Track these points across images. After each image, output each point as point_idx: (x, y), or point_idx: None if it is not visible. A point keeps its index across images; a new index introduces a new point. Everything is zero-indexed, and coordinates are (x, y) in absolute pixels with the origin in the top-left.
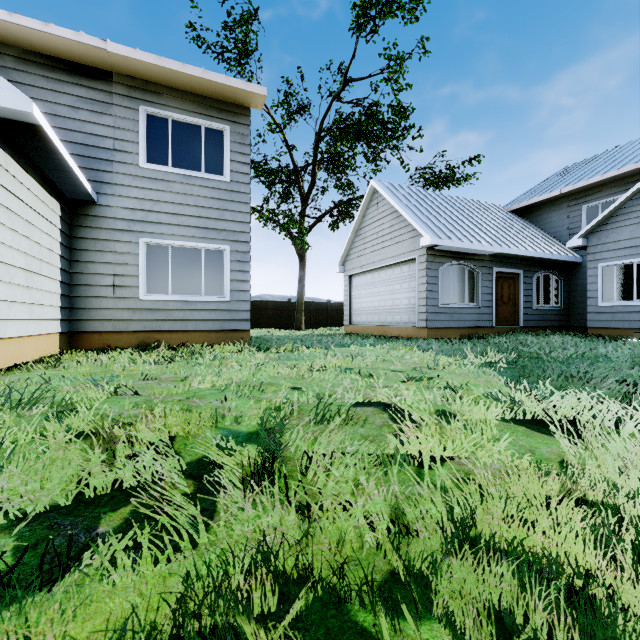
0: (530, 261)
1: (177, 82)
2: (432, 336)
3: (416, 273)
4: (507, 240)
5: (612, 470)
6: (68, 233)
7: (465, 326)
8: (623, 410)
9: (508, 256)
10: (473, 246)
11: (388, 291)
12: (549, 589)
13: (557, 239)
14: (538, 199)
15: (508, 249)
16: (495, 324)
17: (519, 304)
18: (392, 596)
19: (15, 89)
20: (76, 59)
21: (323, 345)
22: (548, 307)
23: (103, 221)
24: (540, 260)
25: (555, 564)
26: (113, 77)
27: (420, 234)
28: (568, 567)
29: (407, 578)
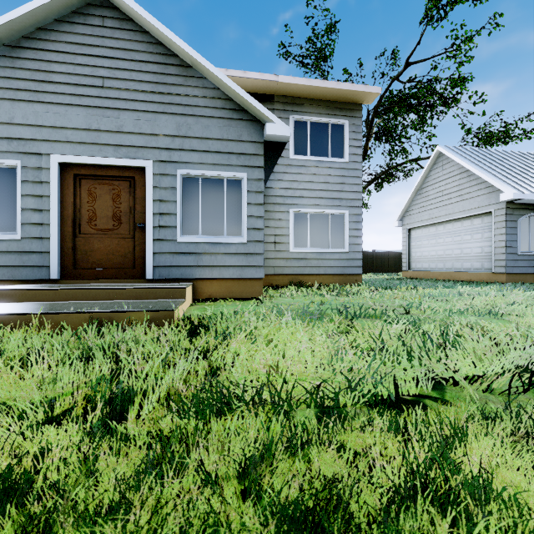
0: None
1: (315, 94)
2: (511, 281)
3: (492, 225)
4: None
5: None
6: None
7: None
8: None
9: None
10: None
11: (455, 241)
12: None
13: None
14: None
15: None
16: None
17: None
18: None
19: (282, 123)
20: (254, 91)
21: (425, 286)
22: None
23: (268, 198)
24: None
25: None
26: (274, 98)
27: (497, 190)
28: None
29: None
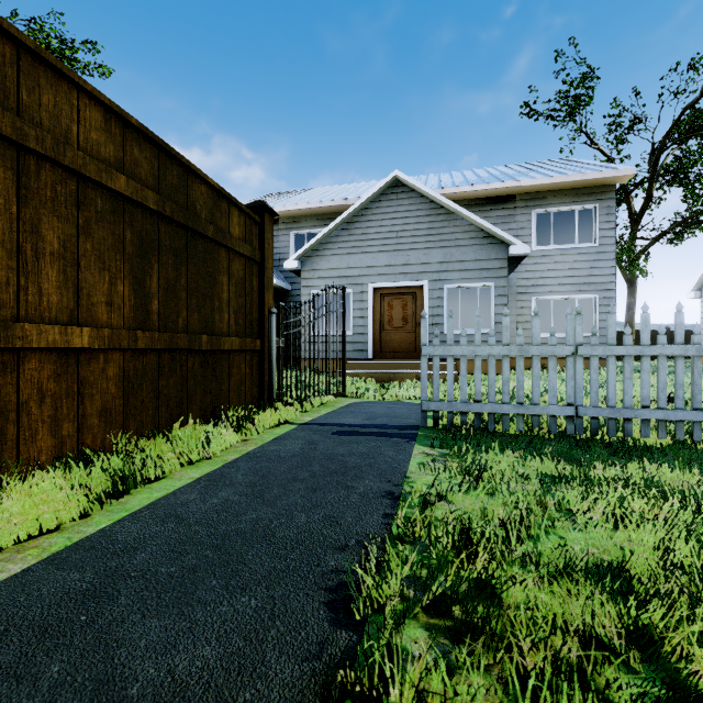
0: None
1: (559, 187)
2: None
3: None
4: None
5: None
6: None
7: None
8: None
9: None
10: None
11: None
12: None
13: None
14: None
15: None
16: None
17: None
18: None
19: (523, 244)
20: (496, 195)
21: None
22: None
23: (510, 289)
24: None
25: None
26: (516, 197)
27: None
28: None
29: None
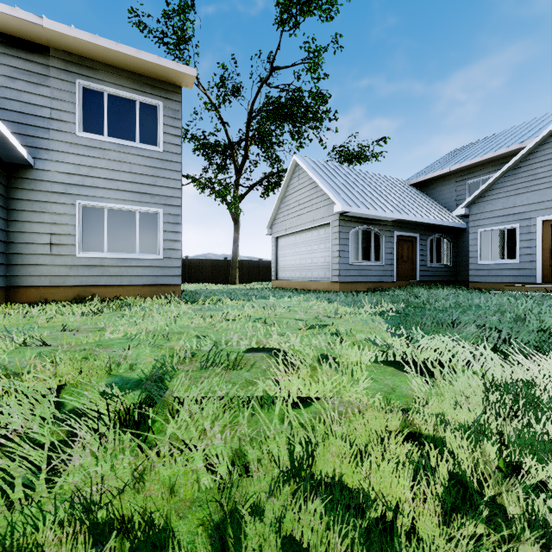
0: (425, 226)
1: (112, 59)
2: (343, 289)
3: (330, 235)
4: (406, 209)
5: (448, 405)
6: (5, 194)
7: (371, 281)
8: (477, 351)
9: (407, 222)
10: (378, 213)
11: (308, 251)
12: (348, 527)
13: (447, 209)
14: (432, 175)
15: (407, 216)
16: (396, 279)
17: (416, 262)
18: (223, 536)
19: None
20: (13, 33)
21: (247, 297)
22: (440, 265)
23: (40, 184)
24: (433, 226)
25: (370, 498)
26: (50, 51)
27: (334, 202)
28: (382, 500)
29: (228, 520)
